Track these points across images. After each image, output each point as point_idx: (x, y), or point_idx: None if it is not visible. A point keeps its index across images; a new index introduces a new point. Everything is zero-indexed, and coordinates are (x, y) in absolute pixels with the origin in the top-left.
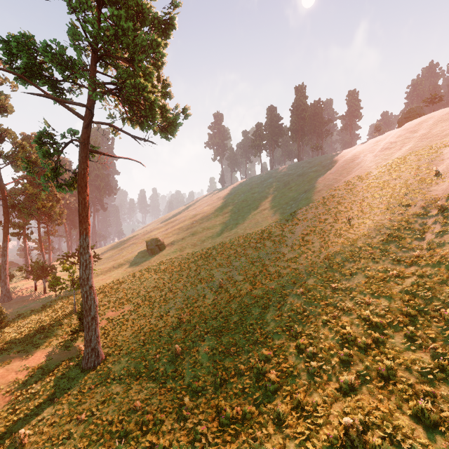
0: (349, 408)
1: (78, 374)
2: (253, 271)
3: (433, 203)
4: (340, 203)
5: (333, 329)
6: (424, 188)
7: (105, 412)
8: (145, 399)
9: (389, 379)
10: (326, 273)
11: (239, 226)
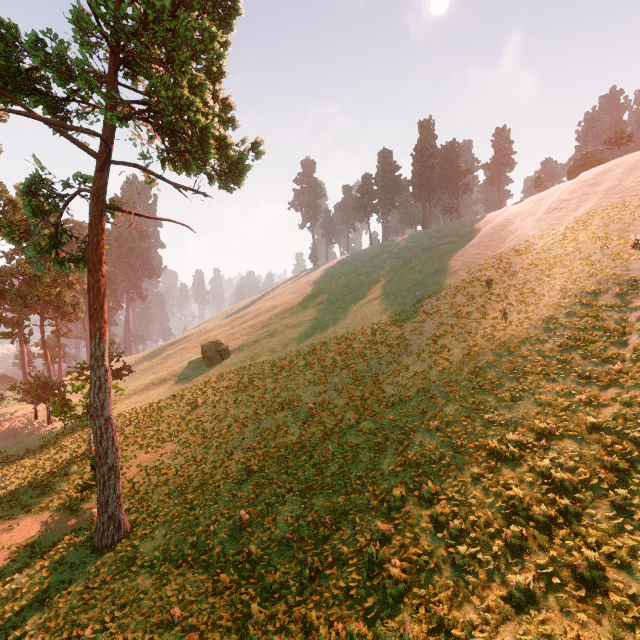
0: (528, 637)
1: (87, 556)
2: (360, 391)
3: (635, 288)
4: (489, 289)
5: (491, 489)
6: (618, 266)
7: (124, 625)
8: (189, 603)
9: (593, 585)
10: (474, 397)
11: (339, 323)
